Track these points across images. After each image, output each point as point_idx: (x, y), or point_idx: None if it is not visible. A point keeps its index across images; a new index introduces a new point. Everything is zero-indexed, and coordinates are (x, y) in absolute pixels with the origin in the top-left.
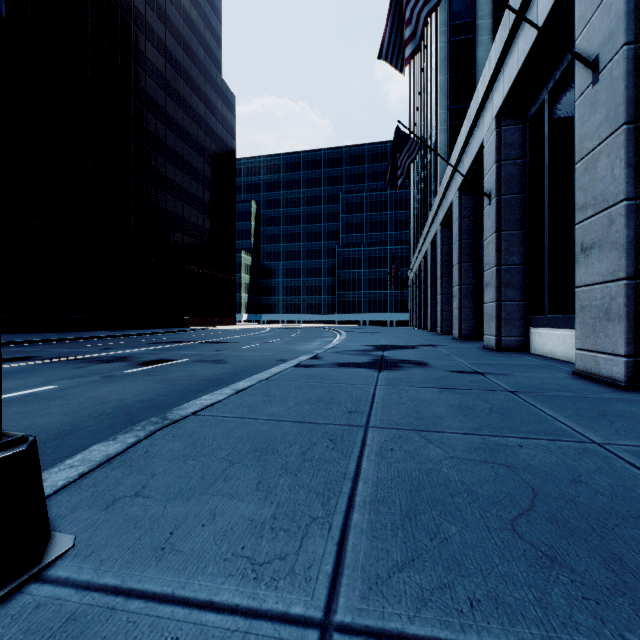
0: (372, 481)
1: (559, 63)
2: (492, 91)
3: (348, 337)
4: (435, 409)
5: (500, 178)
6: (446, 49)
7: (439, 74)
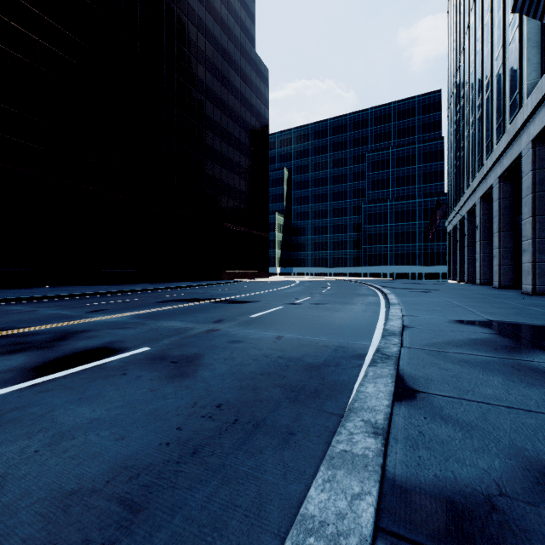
0: None
1: None
2: None
3: (400, 298)
4: None
5: None
6: None
7: None
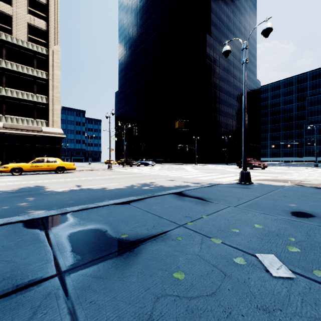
0: None
1: None
2: None
3: None
4: None
5: None
6: None
7: None
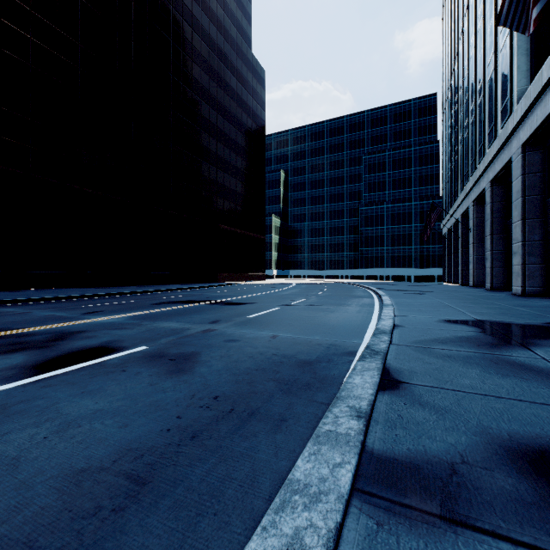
0: None
1: None
2: None
3: (393, 299)
4: None
5: None
6: None
7: None
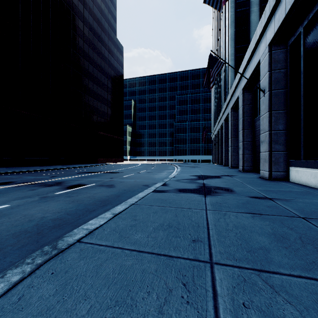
0: None
1: (312, 8)
2: (266, 31)
3: (181, 170)
4: (258, 238)
5: (271, 80)
6: (234, 15)
7: (230, 29)
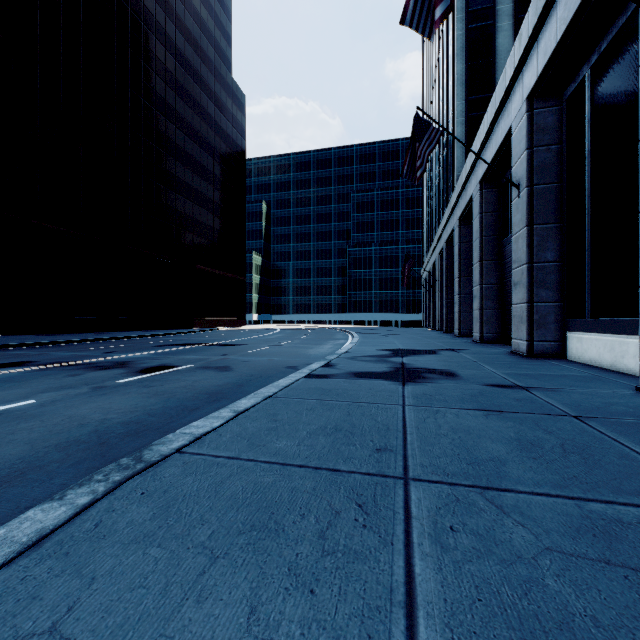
0: (439, 612)
1: (606, 32)
2: (522, 71)
3: (361, 339)
4: (489, 446)
5: (532, 166)
6: (464, 37)
7: (456, 63)
